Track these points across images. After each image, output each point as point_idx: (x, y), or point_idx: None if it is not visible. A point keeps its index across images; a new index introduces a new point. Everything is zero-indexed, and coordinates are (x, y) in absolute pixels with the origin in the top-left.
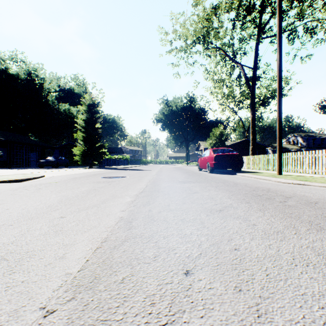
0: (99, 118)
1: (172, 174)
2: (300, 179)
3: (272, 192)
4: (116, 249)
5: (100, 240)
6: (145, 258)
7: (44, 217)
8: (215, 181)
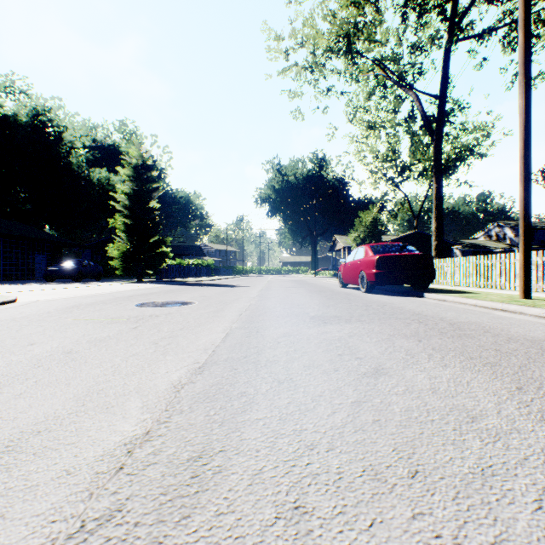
0: (156, 192)
1: (291, 296)
2: None
3: None
4: None
5: None
6: None
7: None
8: (396, 316)
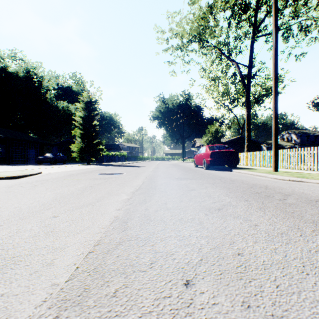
0: (97, 116)
1: (168, 170)
2: (296, 175)
3: (270, 190)
4: (110, 254)
5: (92, 243)
6: (141, 265)
7: (35, 217)
8: (212, 178)
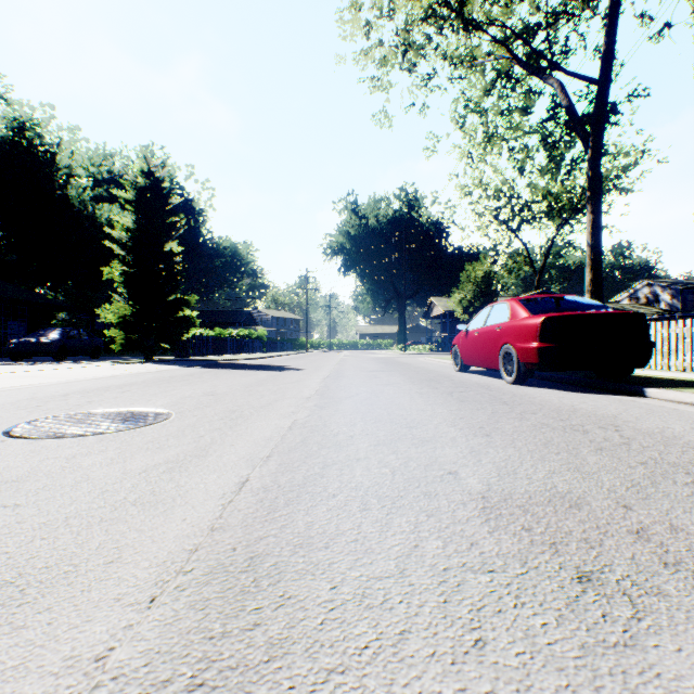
0: (174, 228)
1: (382, 392)
2: None
3: None
4: None
5: None
6: None
7: None
8: None
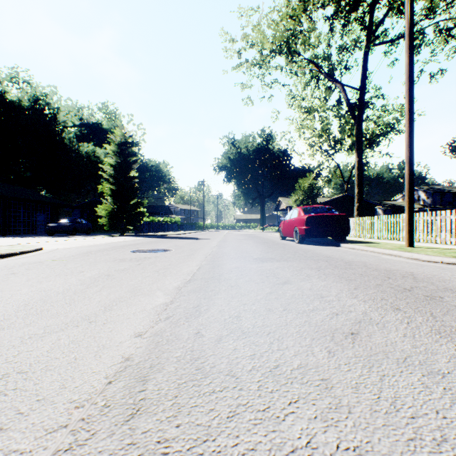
0: (135, 163)
1: (242, 245)
2: (450, 254)
3: (425, 282)
4: None
5: None
6: None
7: None
8: (312, 258)
